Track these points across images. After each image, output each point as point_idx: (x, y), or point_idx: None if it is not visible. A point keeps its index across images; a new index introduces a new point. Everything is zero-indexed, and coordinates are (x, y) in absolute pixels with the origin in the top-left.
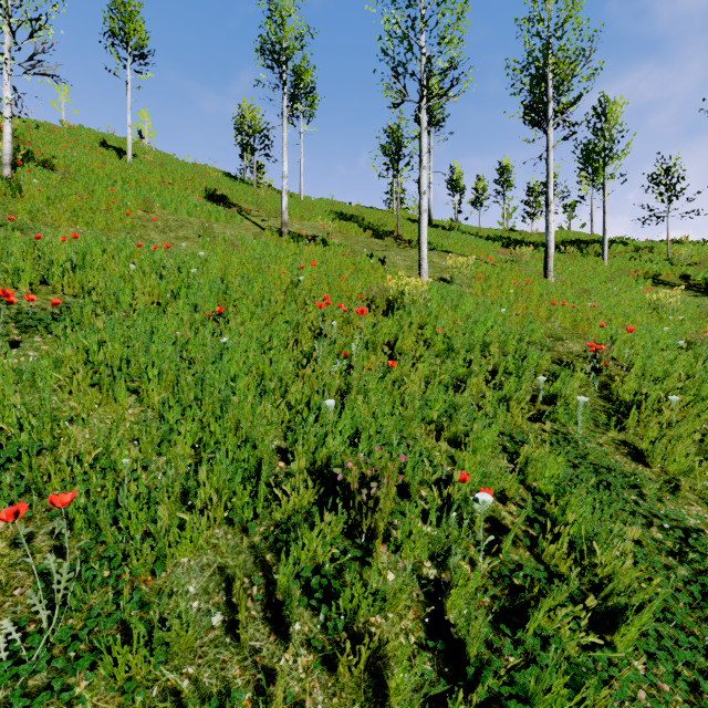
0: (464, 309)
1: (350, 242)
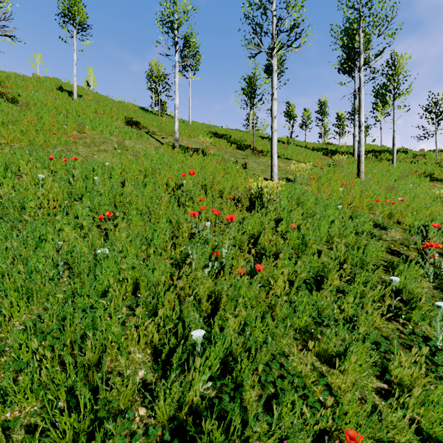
0: (309, 205)
1: (221, 152)
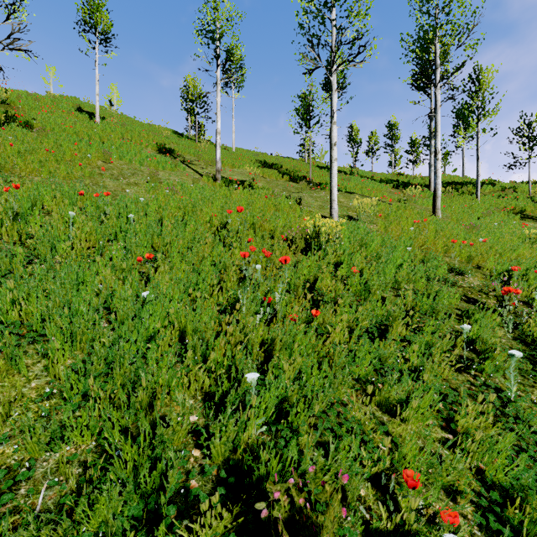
0: (373, 247)
1: (271, 185)
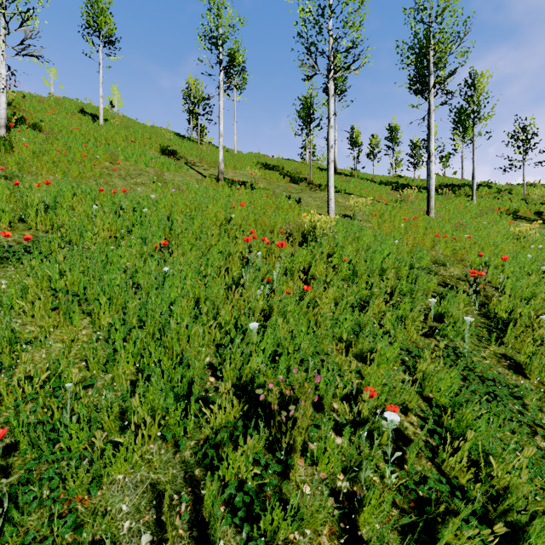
0: (364, 240)
1: (272, 187)
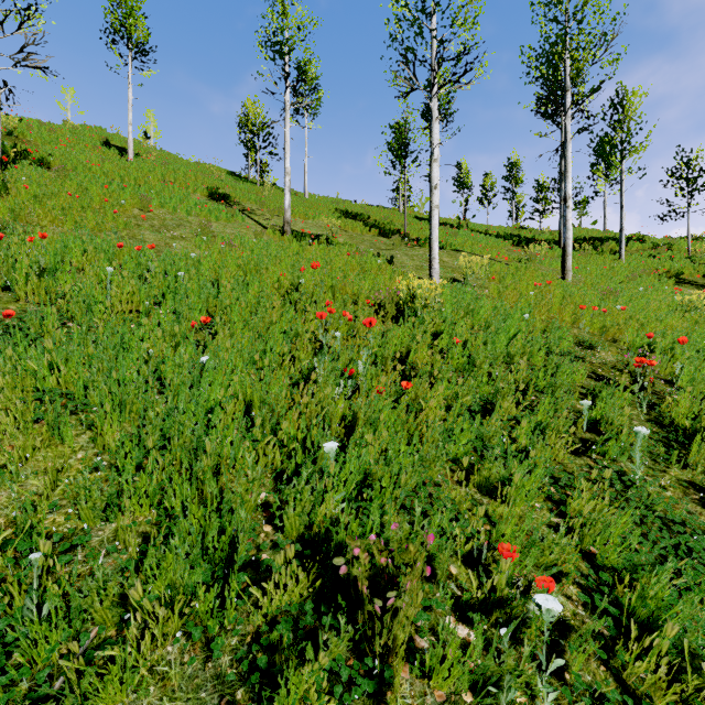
0: (482, 314)
1: (355, 241)
